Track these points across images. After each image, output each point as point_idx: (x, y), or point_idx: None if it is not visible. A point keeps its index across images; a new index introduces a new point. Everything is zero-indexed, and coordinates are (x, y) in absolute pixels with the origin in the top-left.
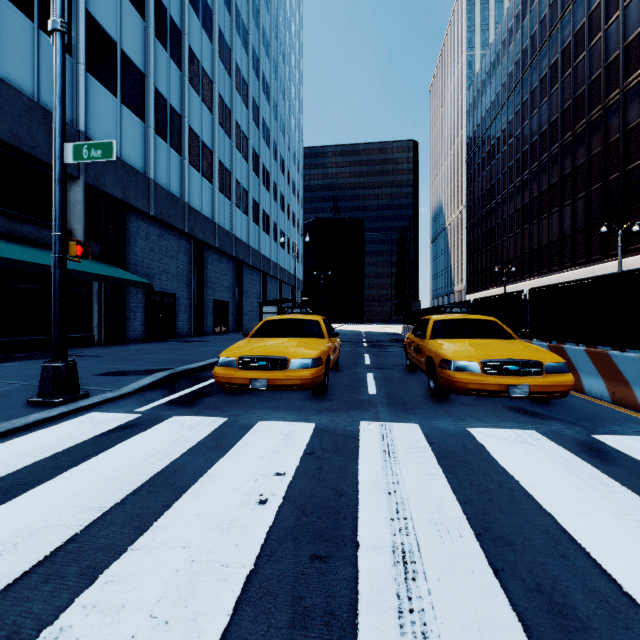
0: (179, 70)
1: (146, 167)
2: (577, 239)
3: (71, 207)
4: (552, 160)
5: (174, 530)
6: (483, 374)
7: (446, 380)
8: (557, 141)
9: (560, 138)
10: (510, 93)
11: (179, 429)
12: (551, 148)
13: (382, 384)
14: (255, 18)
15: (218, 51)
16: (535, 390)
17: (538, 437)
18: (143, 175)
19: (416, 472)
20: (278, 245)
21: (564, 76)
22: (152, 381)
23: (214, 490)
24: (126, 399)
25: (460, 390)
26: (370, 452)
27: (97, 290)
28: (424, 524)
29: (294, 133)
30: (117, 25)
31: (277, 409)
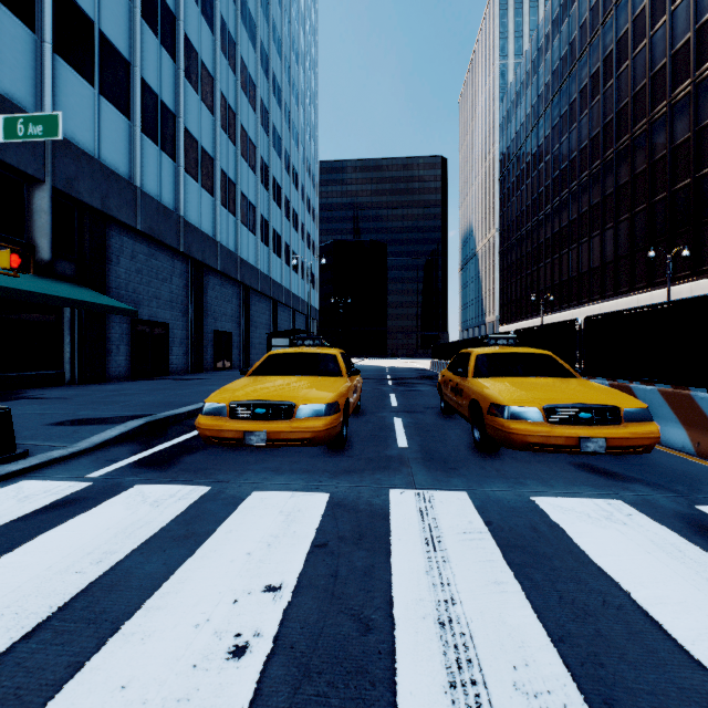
0: (173, 61)
1: (131, 173)
2: (620, 265)
3: (34, 216)
4: (593, 179)
5: None
6: (546, 423)
7: (498, 431)
8: (598, 158)
9: (602, 155)
10: (547, 105)
11: (138, 506)
12: (592, 165)
13: (414, 433)
14: (264, 9)
15: (220, 43)
16: (613, 444)
17: (628, 511)
18: (128, 182)
19: (477, 579)
20: (291, 269)
21: (606, 87)
22: (121, 432)
23: (163, 627)
24: (80, 458)
25: (517, 444)
26: (406, 542)
27: (69, 318)
28: (507, 696)
29: (309, 143)
30: (94, 0)
31: (280, 471)
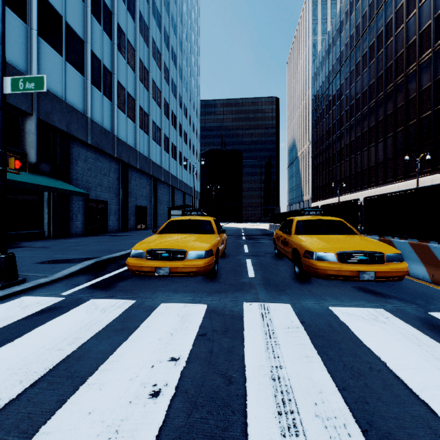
0: (110, 40)
1: (85, 108)
2: (387, 165)
3: (26, 136)
4: (370, 111)
5: (60, 436)
6: (339, 263)
7: (309, 267)
8: (374, 98)
9: (376, 96)
10: (342, 65)
11: (93, 312)
12: (370, 102)
13: (258, 268)
14: (166, 7)
15: (139, 28)
16: (379, 275)
17: (387, 315)
18: (82, 114)
19: (295, 354)
20: (182, 167)
21: (378, 53)
22: (80, 268)
23: (111, 380)
24: (56, 283)
25: (321, 275)
26: (253, 333)
27: (47, 198)
28: (311, 419)
29: (194, 89)
30: (62, 3)
31: (177, 291)
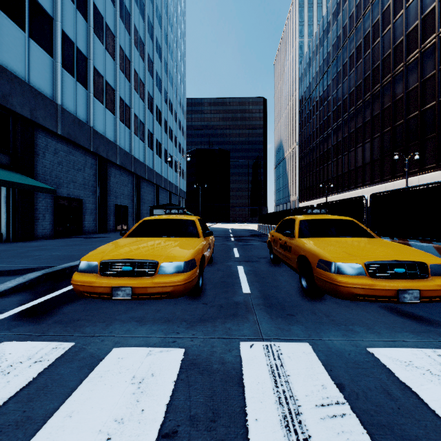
0: (85, 21)
1: (54, 94)
2: (374, 165)
3: None
4: (357, 111)
5: None
6: (368, 277)
7: (327, 283)
8: (361, 98)
9: (363, 96)
10: (329, 65)
11: None
12: (357, 103)
13: (253, 279)
14: None
15: (119, 13)
16: (425, 295)
17: None
18: (51, 100)
19: None
20: (168, 165)
21: (365, 54)
22: (17, 284)
23: None
24: None
25: (344, 295)
26: (265, 425)
27: (5, 194)
28: None
29: (180, 85)
30: None
31: (143, 321)
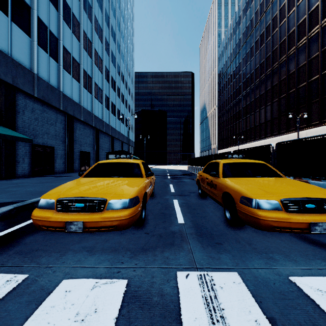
0: (56, 10)
1: (31, 66)
2: (273, 122)
3: None
4: (261, 82)
5: None
6: (284, 212)
7: (249, 216)
8: (263, 73)
9: (265, 71)
10: (240, 48)
11: None
12: (260, 76)
13: (186, 211)
14: None
15: (83, 6)
16: None
17: None
18: (29, 70)
19: None
20: (120, 122)
21: (267, 40)
22: None
23: None
24: None
25: (264, 227)
26: None
27: None
28: None
29: (129, 62)
30: None
31: (93, 251)
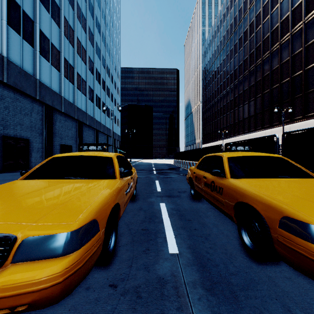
0: None
1: None
2: (257, 117)
3: None
4: (245, 78)
5: None
6: None
7: (308, 259)
8: (247, 69)
9: (249, 67)
10: (224, 45)
11: None
12: (244, 72)
13: (178, 224)
14: None
15: None
16: None
17: None
18: None
19: None
20: (106, 115)
21: (251, 37)
22: None
23: None
24: None
25: None
26: None
27: None
28: None
29: (115, 56)
30: None
31: None
